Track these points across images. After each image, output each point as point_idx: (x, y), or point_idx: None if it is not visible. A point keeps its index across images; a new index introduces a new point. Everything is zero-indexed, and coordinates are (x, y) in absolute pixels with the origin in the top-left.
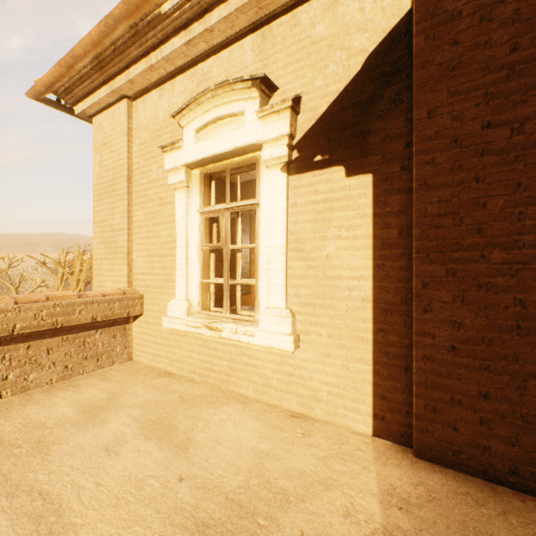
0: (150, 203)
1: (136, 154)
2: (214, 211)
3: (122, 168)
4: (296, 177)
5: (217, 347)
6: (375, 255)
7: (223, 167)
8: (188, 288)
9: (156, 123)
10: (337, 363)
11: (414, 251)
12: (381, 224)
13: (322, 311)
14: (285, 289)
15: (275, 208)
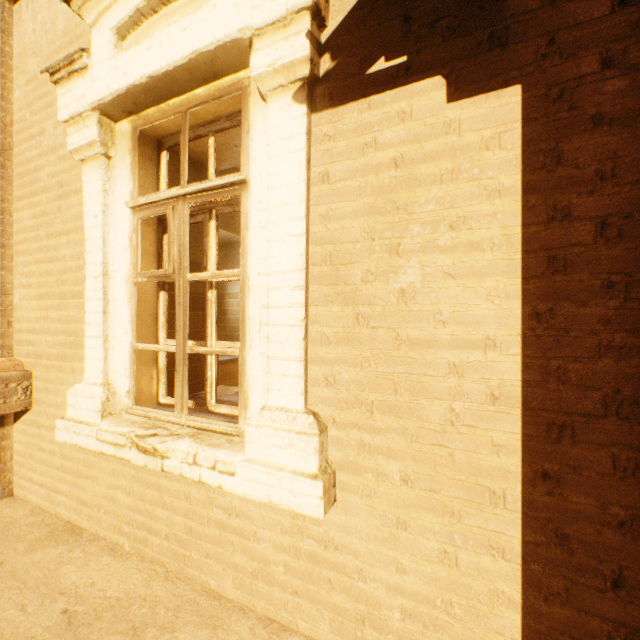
0: (42, 195)
1: (19, 103)
2: (158, 203)
3: None
4: (329, 115)
5: (162, 485)
6: (528, 289)
7: (175, 113)
8: (109, 361)
9: (52, 39)
10: (428, 545)
11: None
12: (545, 209)
13: (389, 420)
14: (303, 368)
15: (282, 187)
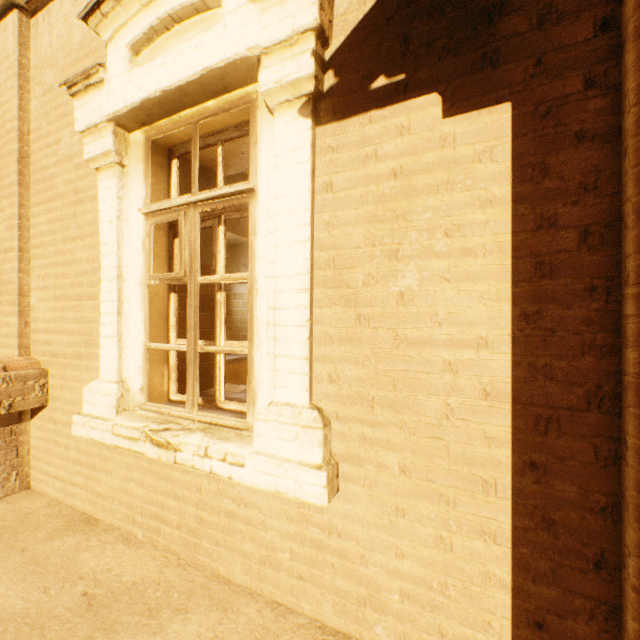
0: (58, 202)
1: (35, 113)
2: (170, 210)
3: (9, 138)
4: (333, 129)
5: (174, 477)
6: (518, 292)
7: (186, 124)
8: (123, 359)
9: (68, 52)
10: (425, 532)
11: (638, 279)
12: (533, 218)
13: (388, 414)
14: (308, 366)
15: (288, 196)
